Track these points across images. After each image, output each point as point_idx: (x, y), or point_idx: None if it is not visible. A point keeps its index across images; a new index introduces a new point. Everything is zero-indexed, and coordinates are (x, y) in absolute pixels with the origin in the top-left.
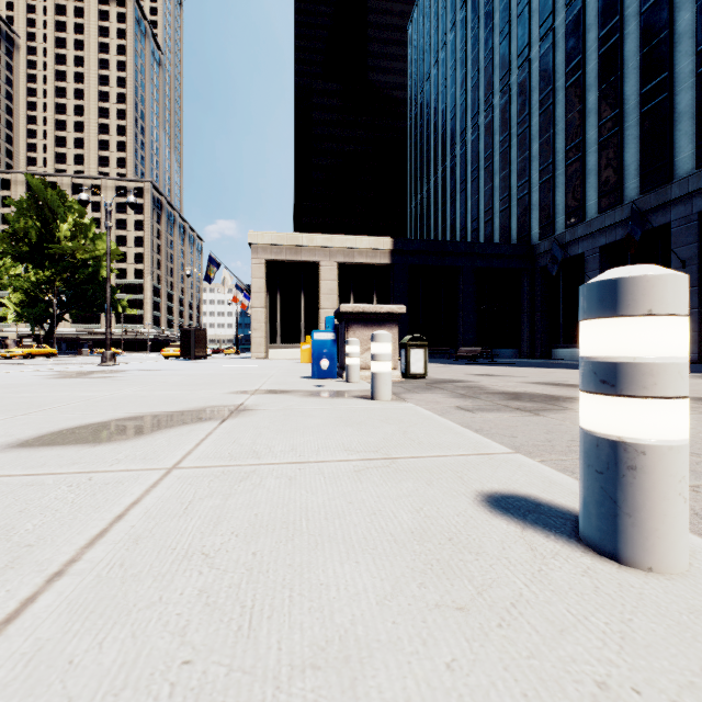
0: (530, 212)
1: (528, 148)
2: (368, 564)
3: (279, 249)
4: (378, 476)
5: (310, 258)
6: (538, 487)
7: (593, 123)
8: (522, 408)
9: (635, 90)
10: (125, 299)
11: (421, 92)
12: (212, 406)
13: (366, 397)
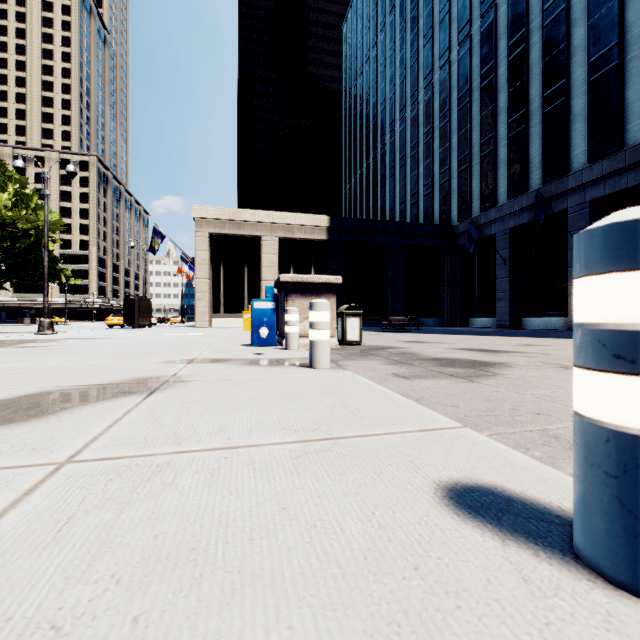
0: (450, 196)
1: (448, 140)
2: (306, 630)
3: (222, 223)
4: (319, 465)
5: (253, 232)
6: (500, 473)
7: (504, 120)
8: (456, 374)
9: (539, 93)
10: (69, 269)
11: (355, 86)
12: (141, 377)
13: (305, 365)
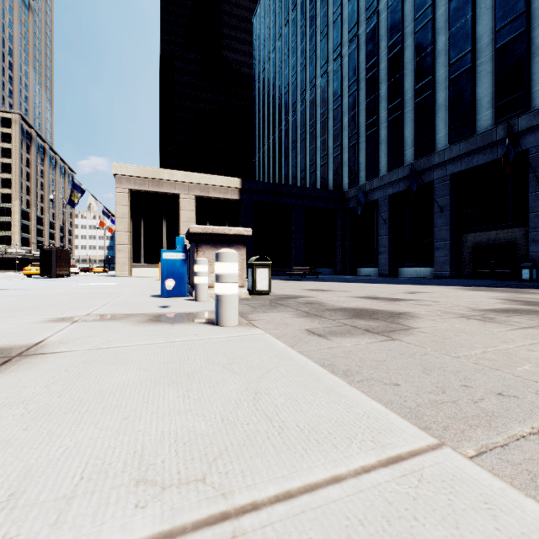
0: (342, 167)
1: (340, 120)
2: None
3: (142, 181)
4: None
5: (171, 190)
6: None
7: (384, 106)
8: (371, 329)
9: (411, 86)
10: None
11: (263, 70)
12: None
13: (211, 322)
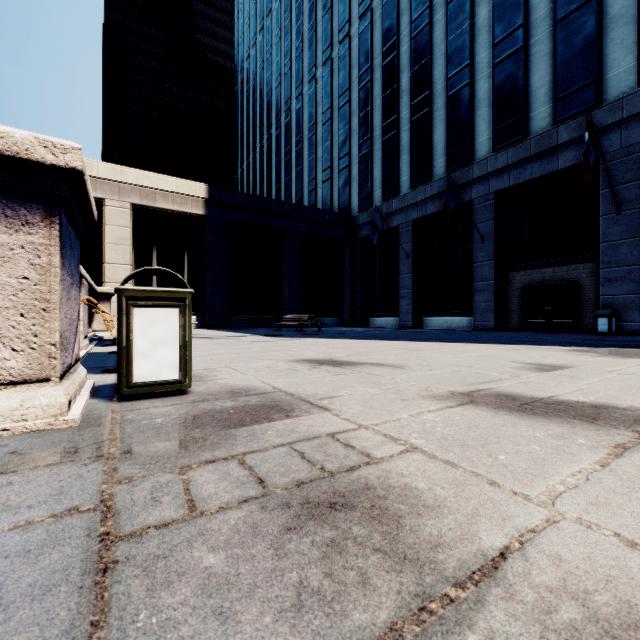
0: (350, 184)
1: (348, 122)
2: None
3: None
4: None
5: None
6: None
7: (407, 103)
8: None
9: (442, 75)
10: None
11: (248, 58)
12: None
13: None
